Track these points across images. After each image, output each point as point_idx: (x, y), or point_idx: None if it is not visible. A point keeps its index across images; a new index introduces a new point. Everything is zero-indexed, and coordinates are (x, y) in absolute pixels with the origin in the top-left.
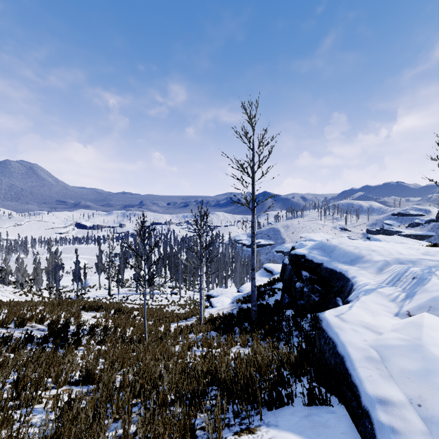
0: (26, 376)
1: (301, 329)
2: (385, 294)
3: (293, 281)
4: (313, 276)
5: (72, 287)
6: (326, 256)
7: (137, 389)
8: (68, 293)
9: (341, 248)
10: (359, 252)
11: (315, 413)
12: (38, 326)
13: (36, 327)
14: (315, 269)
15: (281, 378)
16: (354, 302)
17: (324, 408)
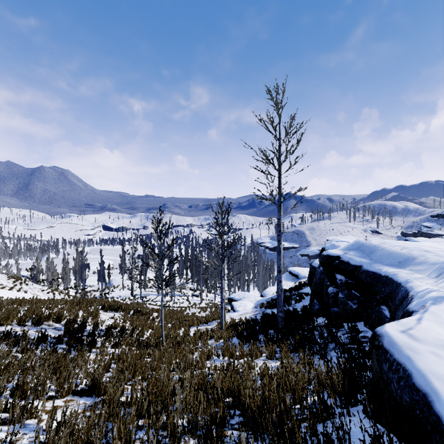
0: (26, 382)
1: (338, 341)
2: None
3: (325, 286)
4: (350, 280)
5: (97, 287)
6: (365, 257)
7: (144, 409)
8: (93, 292)
9: (384, 248)
10: (408, 253)
11: None
12: (55, 325)
13: (53, 326)
14: (353, 272)
15: (324, 409)
16: (423, 314)
17: None
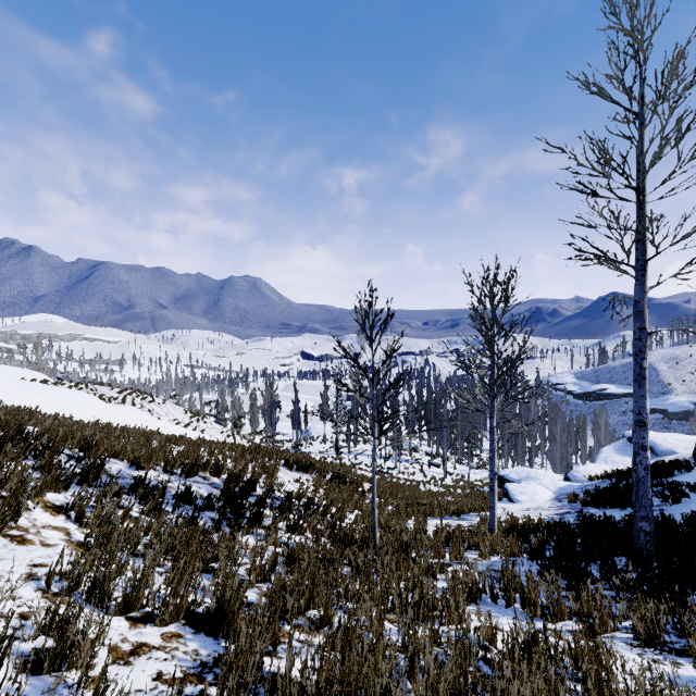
0: (108, 577)
1: None
2: None
3: None
4: None
5: (291, 436)
6: None
7: None
8: (286, 443)
9: None
10: None
11: None
12: (214, 479)
13: (210, 480)
14: None
15: None
16: None
17: None
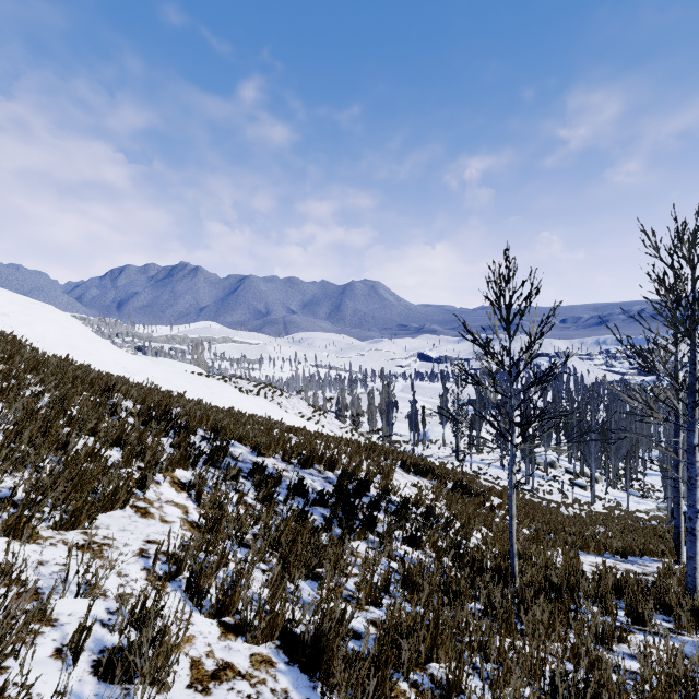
0: (204, 570)
1: None
2: None
3: None
4: None
5: (408, 438)
6: None
7: None
8: (403, 444)
9: None
10: None
11: None
12: (328, 473)
13: (325, 474)
14: None
15: None
16: None
17: None
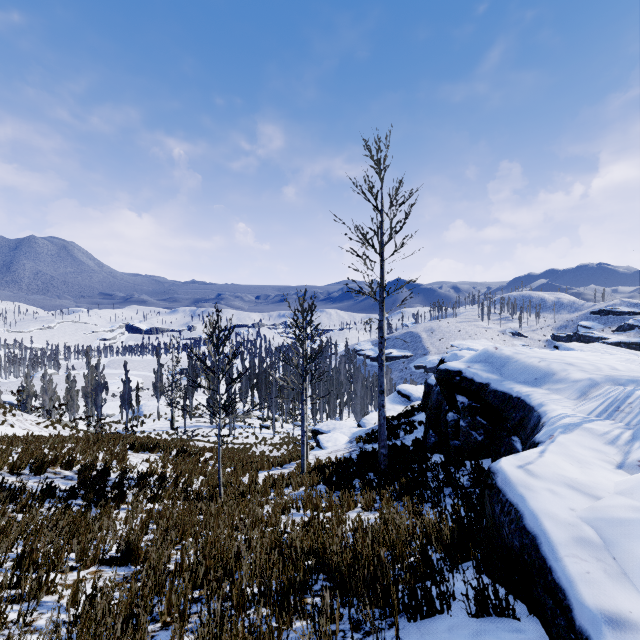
0: (35, 550)
1: (457, 485)
2: (597, 432)
3: (443, 411)
4: (475, 402)
5: (120, 417)
6: (494, 372)
7: (201, 576)
8: (114, 424)
9: (518, 361)
10: (547, 367)
11: (488, 630)
12: (65, 472)
13: (62, 474)
14: (478, 392)
15: (428, 565)
16: (548, 445)
17: (503, 622)
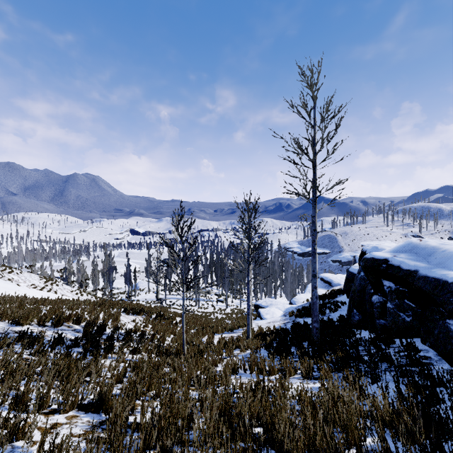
0: (26, 393)
1: (393, 362)
2: None
3: (368, 294)
4: (402, 287)
5: (124, 289)
6: (421, 261)
7: (153, 439)
8: (120, 294)
9: (446, 250)
10: None
11: None
12: (75, 326)
13: (73, 327)
14: (406, 278)
15: None
16: None
17: None
